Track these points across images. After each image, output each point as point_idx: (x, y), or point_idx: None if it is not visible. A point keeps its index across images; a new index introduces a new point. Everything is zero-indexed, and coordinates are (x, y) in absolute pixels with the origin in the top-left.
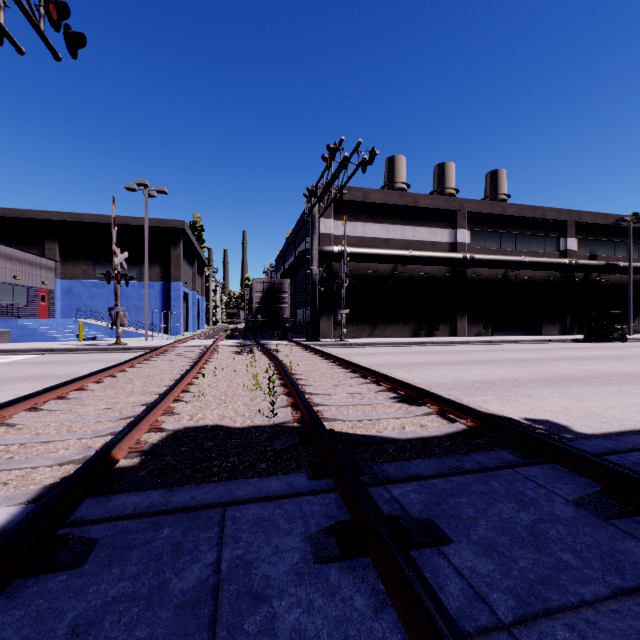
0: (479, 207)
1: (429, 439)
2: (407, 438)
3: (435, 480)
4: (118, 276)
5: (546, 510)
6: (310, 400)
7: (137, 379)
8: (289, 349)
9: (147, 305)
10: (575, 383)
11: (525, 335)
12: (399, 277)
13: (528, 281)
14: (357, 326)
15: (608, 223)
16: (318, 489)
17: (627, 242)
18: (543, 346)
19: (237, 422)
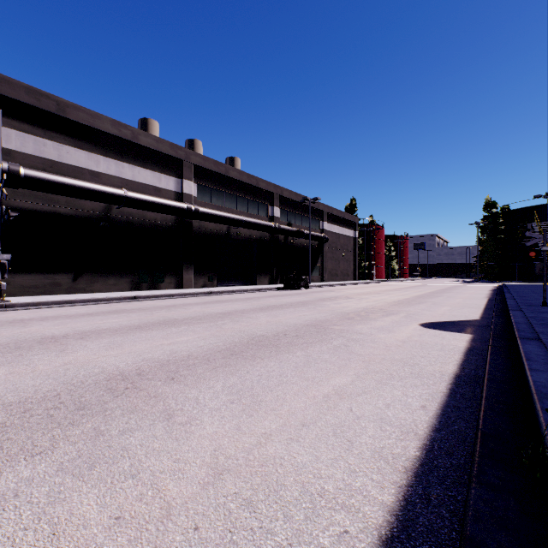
0: (205, 163)
1: None
2: None
3: None
4: None
5: None
6: None
7: None
8: None
9: None
10: (263, 351)
11: (245, 285)
12: (114, 220)
13: (247, 238)
14: (47, 279)
15: (298, 200)
16: None
17: (309, 217)
18: (254, 295)
19: None
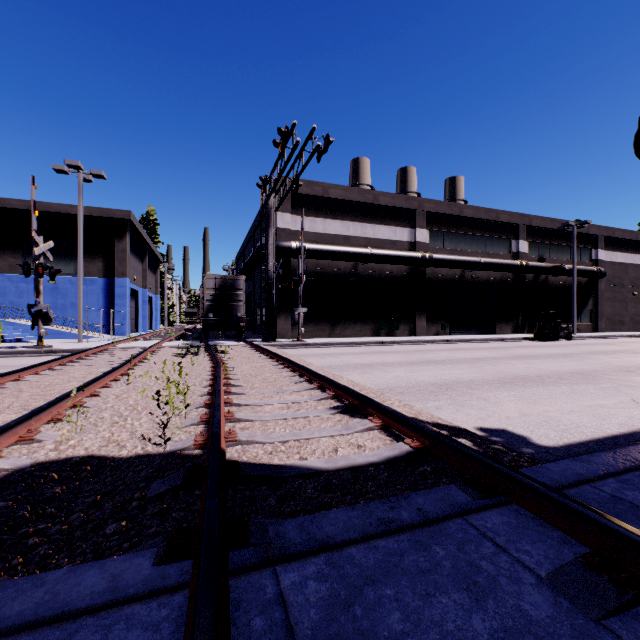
0: (438, 207)
1: (363, 468)
2: (335, 468)
3: (354, 548)
4: (39, 268)
5: (511, 604)
6: (230, 415)
7: (29, 390)
8: (240, 350)
9: (81, 302)
10: (530, 383)
11: (481, 334)
12: (359, 275)
13: (483, 281)
14: (317, 325)
15: (555, 227)
16: (158, 587)
17: (571, 246)
18: (497, 345)
19: (125, 449)
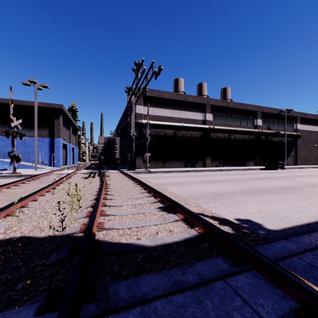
0: (217, 102)
1: (171, 245)
2: (155, 245)
3: (158, 302)
4: (14, 133)
5: None
6: (103, 212)
7: (2, 197)
8: (116, 175)
9: (36, 150)
10: (263, 193)
11: (238, 166)
12: (177, 137)
13: (240, 140)
14: (156, 162)
15: (275, 113)
16: None
17: (284, 122)
18: (247, 172)
19: (43, 232)
